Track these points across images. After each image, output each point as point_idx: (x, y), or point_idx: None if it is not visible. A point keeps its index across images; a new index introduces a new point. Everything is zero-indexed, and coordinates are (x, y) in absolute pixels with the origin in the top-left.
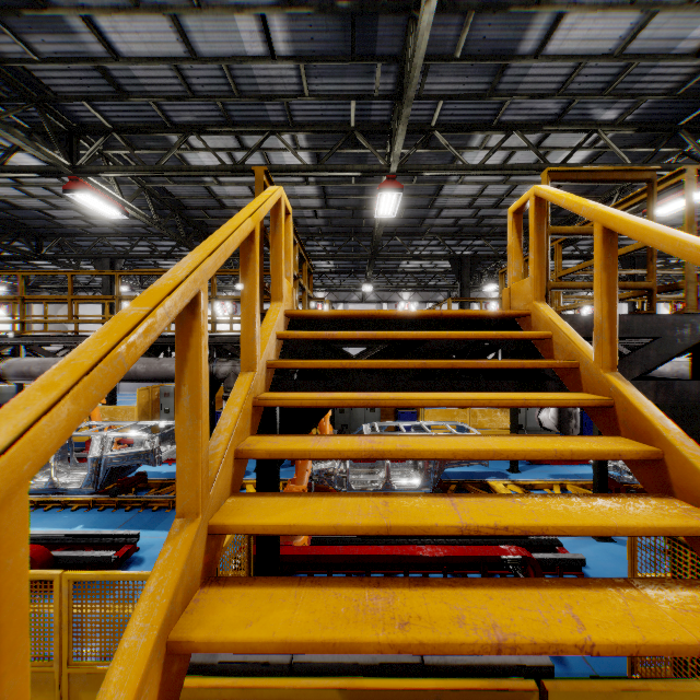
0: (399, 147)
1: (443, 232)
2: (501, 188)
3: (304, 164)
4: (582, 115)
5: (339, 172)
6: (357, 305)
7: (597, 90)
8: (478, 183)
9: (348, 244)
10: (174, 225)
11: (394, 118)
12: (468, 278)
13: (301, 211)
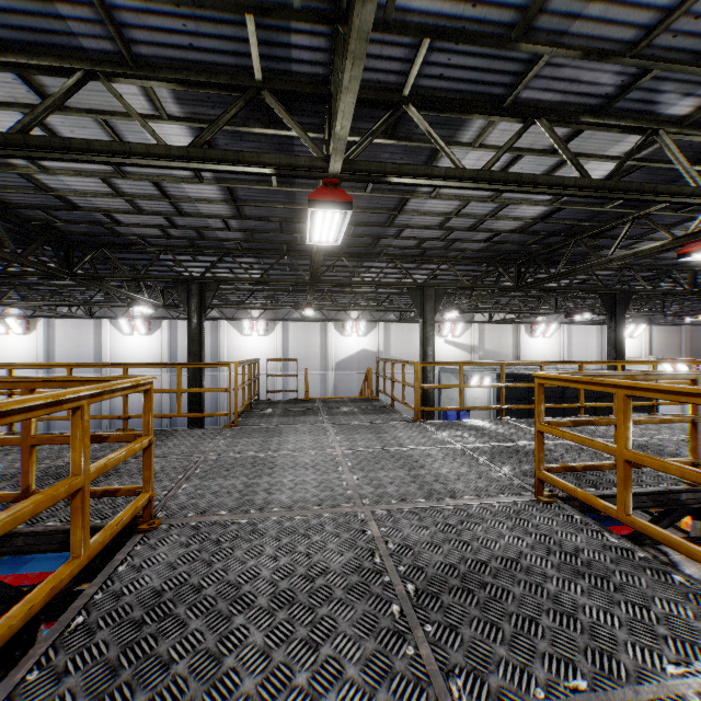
0: (346, 120)
1: (402, 254)
2: (486, 206)
3: (159, 143)
4: (643, 102)
5: (231, 164)
6: (298, 324)
7: (693, 54)
8: (458, 197)
9: (281, 262)
10: (8, 229)
11: (335, 65)
12: (432, 313)
13: (204, 220)
